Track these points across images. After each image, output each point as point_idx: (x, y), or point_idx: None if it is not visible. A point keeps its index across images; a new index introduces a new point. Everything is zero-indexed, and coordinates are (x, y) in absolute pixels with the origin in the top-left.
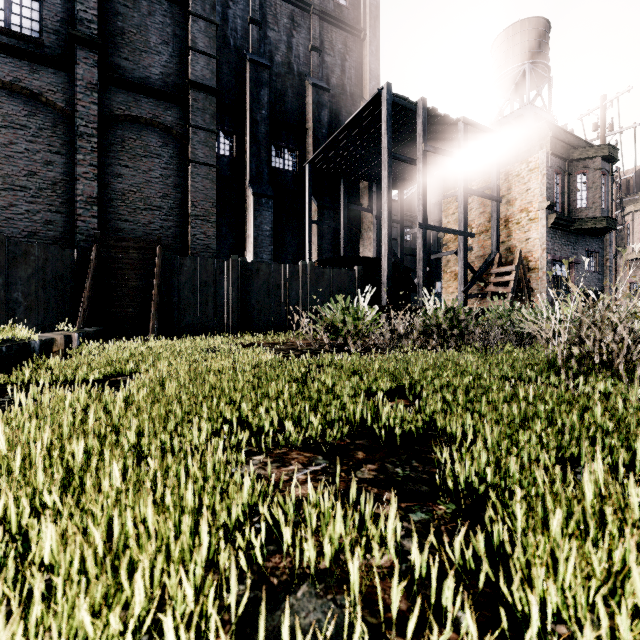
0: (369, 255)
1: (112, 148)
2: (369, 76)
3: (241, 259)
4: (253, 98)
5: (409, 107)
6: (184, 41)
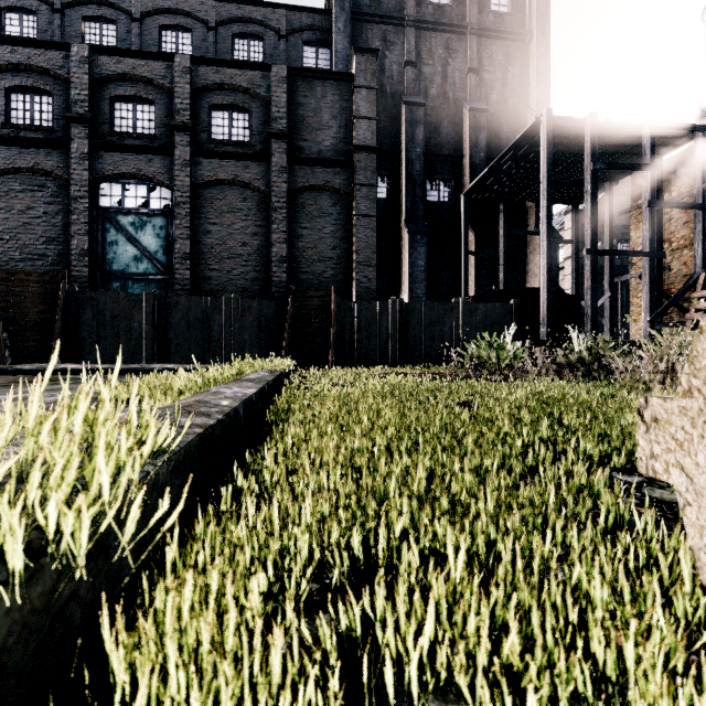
0: (536, 281)
1: (296, 215)
2: (536, 82)
3: (399, 300)
4: (408, 139)
5: (575, 126)
6: (349, 111)
